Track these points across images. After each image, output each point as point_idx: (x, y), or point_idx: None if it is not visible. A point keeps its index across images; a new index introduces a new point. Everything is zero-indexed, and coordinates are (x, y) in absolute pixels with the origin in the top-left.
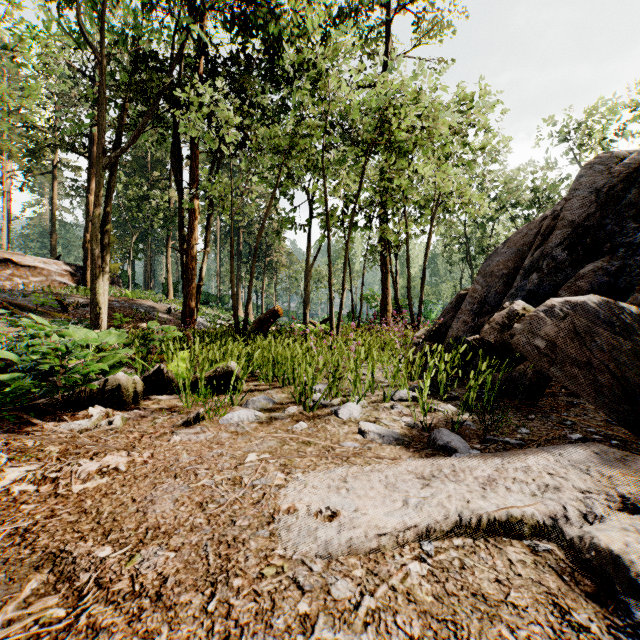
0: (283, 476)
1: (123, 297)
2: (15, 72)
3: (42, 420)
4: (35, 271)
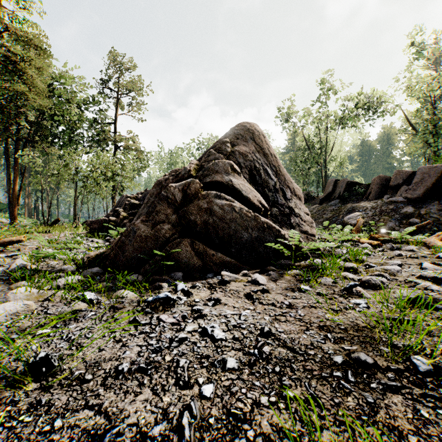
0: None
1: None
2: None
3: None
4: None
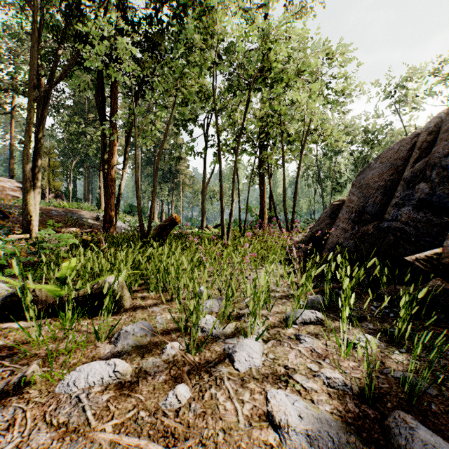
0: None
1: (62, 207)
2: None
3: None
4: None
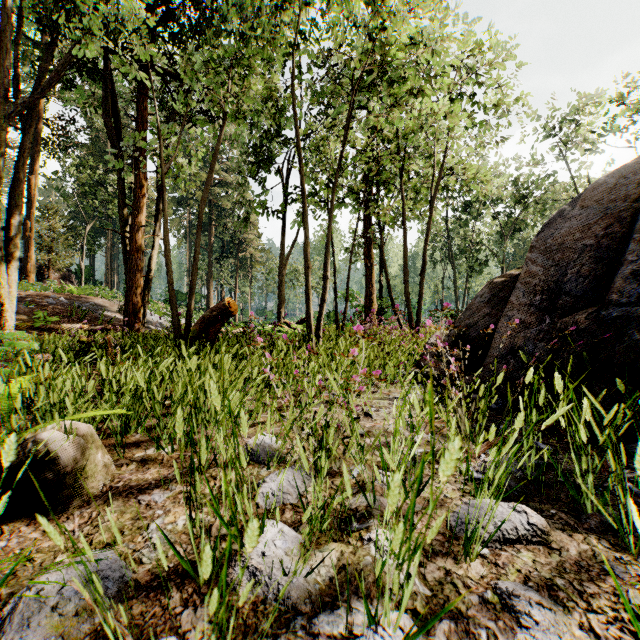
0: None
1: (66, 293)
2: None
3: None
4: None
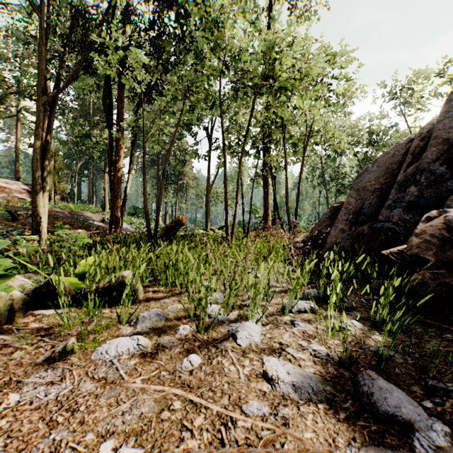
0: None
1: (67, 209)
2: None
3: None
4: None
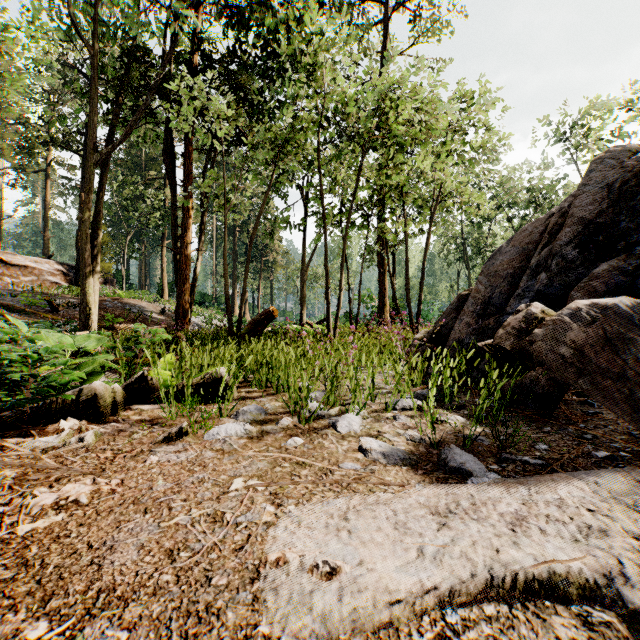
0: (273, 509)
1: (116, 297)
2: (7, 68)
3: (6, 436)
4: (26, 270)
